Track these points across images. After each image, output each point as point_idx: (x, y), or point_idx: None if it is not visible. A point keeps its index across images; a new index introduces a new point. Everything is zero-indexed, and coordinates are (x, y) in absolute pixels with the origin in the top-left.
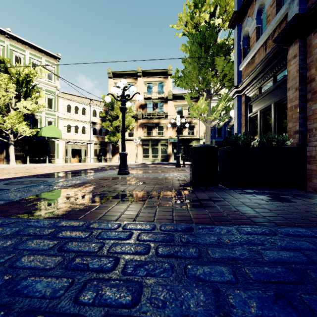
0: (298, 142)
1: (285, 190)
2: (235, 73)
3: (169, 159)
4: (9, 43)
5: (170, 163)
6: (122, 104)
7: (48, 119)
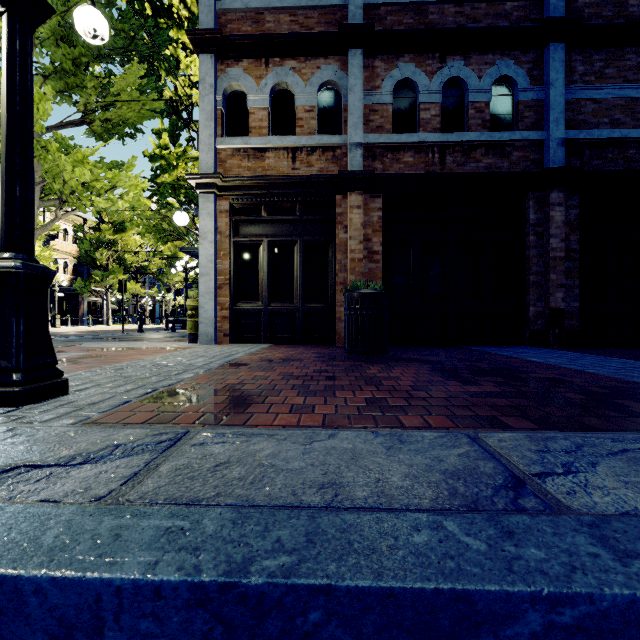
0: None
1: None
2: (203, 142)
3: None
4: None
5: None
6: None
7: None
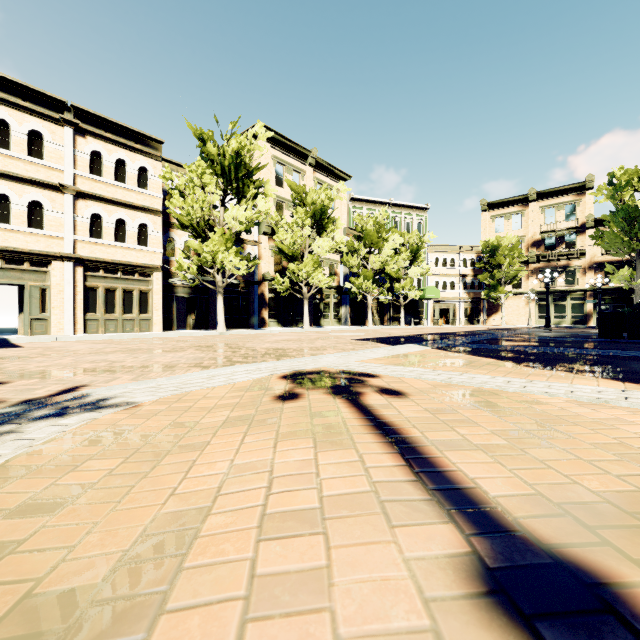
0: None
1: None
2: None
3: (587, 321)
4: (390, 211)
5: (590, 327)
6: (547, 285)
7: (417, 278)
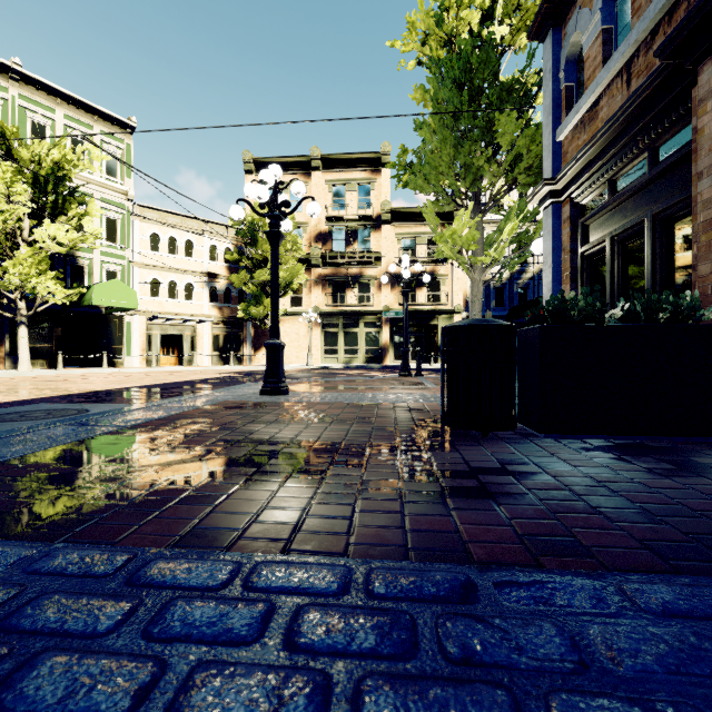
0: None
1: (696, 440)
2: (545, 148)
3: (383, 357)
4: (17, 93)
5: (386, 367)
6: (271, 225)
7: (107, 267)
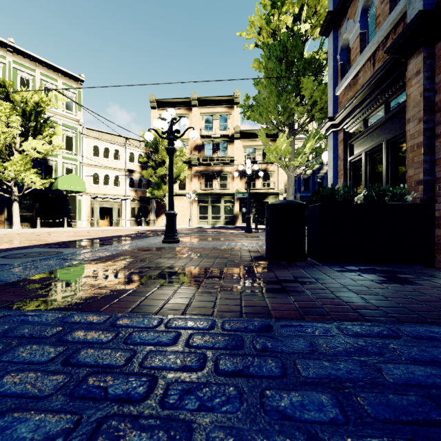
0: (422, 197)
1: (404, 266)
2: (329, 99)
3: (235, 221)
4: (12, 60)
5: (237, 227)
6: (169, 144)
7: (66, 166)
